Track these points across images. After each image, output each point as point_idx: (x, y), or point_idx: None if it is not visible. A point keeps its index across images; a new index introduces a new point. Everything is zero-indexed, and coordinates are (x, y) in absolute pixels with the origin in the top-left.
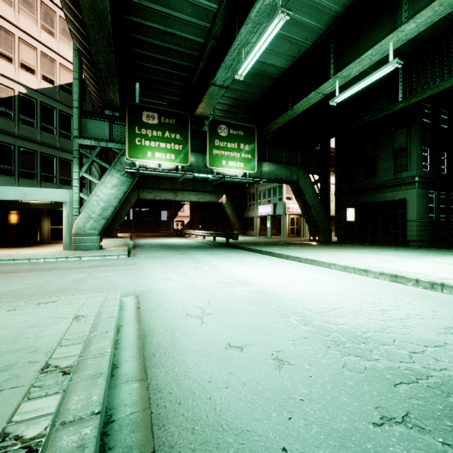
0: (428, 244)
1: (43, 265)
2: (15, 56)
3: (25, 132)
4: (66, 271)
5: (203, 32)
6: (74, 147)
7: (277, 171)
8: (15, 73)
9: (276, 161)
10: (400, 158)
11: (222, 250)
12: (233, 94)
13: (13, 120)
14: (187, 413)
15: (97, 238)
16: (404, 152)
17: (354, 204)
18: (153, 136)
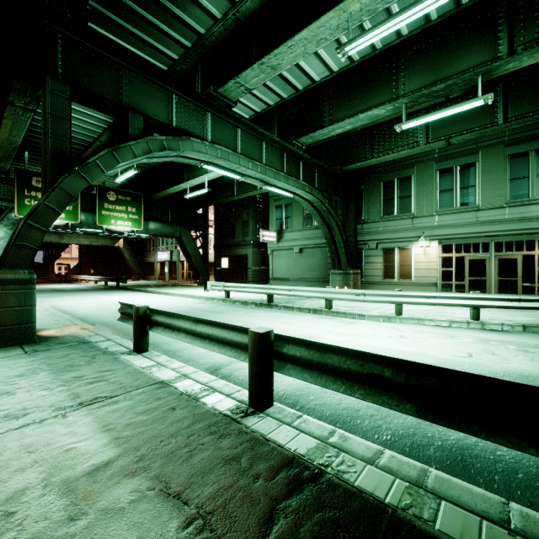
0: (261, 283)
1: None
2: None
3: None
4: None
5: (92, 138)
6: None
7: (162, 229)
8: None
9: (163, 220)
10: (245, 228)
11: (110, 291)
12: None
13: None
14: (81, 314)
15: None
16: (247, 224)
17: (225, 255)
18: None
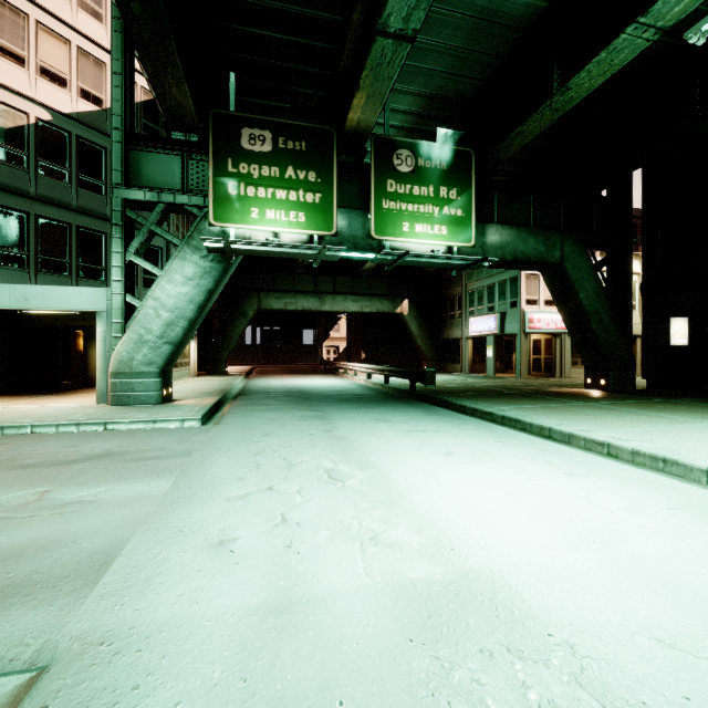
0: None
1: (3, 446)
2: (29, 54)
3: (49, 190)
4: (7, 476)
5: None
6: (114, 206)
7: (517, 243)
8: (29, 84)
9: (514, 222)
10: None
11: (402, 410)
12: (424, 86)
13: (27, 169)
14: None
15: (155, 382)
16: None
17: (694, 308)
18: (263, 178)
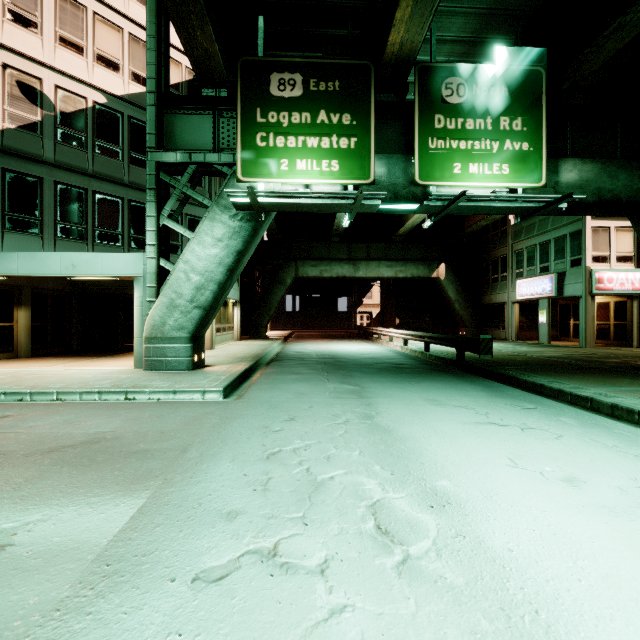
0: None
1: (8, 419)
2: (88, 43)
3: (104, 168)
4: None
5: None
6: (148, 170)
7: (601, 180)
8: (87, 71)
9: (594, 157)
10: None
11: (457, 387)
12: None
13: (85, 149)
14: None
15: (186, 348)
16: None
17: None
18: (293, 126)
